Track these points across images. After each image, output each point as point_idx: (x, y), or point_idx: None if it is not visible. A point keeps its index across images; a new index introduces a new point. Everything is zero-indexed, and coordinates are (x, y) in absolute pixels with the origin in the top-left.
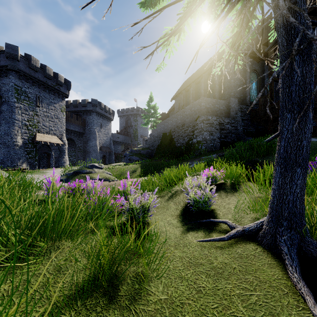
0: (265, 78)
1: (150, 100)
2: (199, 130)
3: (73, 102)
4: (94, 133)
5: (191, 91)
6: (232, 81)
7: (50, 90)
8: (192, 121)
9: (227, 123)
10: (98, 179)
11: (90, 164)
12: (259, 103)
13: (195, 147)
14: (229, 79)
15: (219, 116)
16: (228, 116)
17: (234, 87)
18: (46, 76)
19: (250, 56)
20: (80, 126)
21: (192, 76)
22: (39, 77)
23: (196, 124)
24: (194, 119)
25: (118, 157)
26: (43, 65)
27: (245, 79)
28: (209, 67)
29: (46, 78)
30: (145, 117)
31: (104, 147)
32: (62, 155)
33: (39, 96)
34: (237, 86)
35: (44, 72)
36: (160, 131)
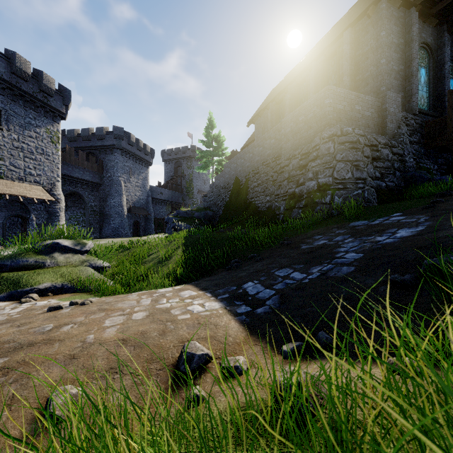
0: (446, 61)
1: (212, 126)
2: (324, 159)
3: (82, 132)
4: (118, 185)
5: (288, 100)
6: (383, 63)
7: (27, 102)
8: (301, 145)
9: (383, 145)
10: (50, 286)
11: (46, 242)
12: (449, 104)
13: (315, 199)
14: (376, 60)
15: (363, 131)
16: (380, 133)
17: (386, 74)
18: (17, 73)
19: (421, 10)
20: (94, 172)
21: (288, 76)
22: (1, 72)
23: (314, 147)
24: (304, 139)
25: (162, 225)
26: (10, 51)
27: (409, 59)
28: (327, 44)
29: (17, 77)
30: (203, 155)
31: (136, 208)
32: (52, 221)
33: (2, 110)
34: (393, 73)
35: (12, 64)
36: (228, 175)
